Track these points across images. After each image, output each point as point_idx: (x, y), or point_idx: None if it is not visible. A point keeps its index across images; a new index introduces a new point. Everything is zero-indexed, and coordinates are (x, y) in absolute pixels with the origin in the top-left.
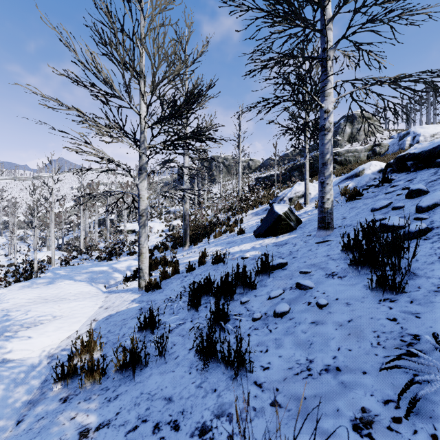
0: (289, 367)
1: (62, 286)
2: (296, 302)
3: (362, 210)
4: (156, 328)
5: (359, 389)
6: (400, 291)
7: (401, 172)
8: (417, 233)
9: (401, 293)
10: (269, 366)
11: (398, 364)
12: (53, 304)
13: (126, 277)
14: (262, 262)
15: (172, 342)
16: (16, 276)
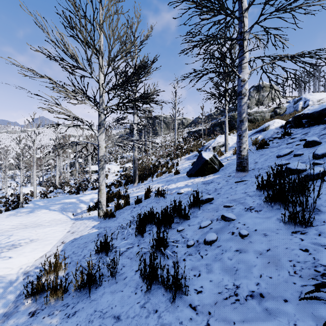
0: (219, 291)
1: (39, 214)
2: (222, 231)
3: (270, 156)
4: (110, 251)
5: (283, 317)
6: (309, 224)
7: (297, 128)
8: (317, 175)
9: (310, 227)
10: (202, 290)
11: (315, 294)
12: (31, 229)
13: (89, 207)
14: (194, 197)
15: (122, 263)
16: (6, 206)
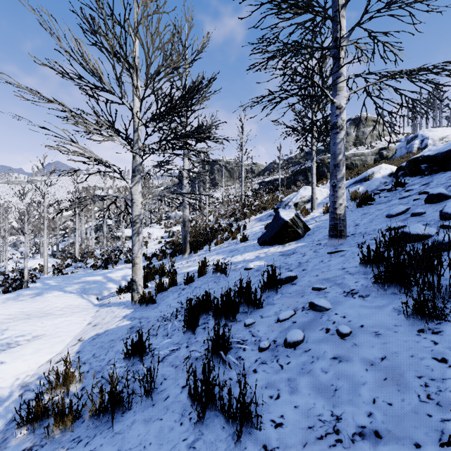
0: (309, 425)
1: (48, 299)
2: (311, 327)
3: (376, 216)
4: (145, 355)
5: None
6: (444, 319)
7: (414, 176)
8: (450, 244)
9: (446, 322)
10: (283, 422)
11: None
12: (35, 320)
13: (120, 288)
14: (268, 276)
15: (162, 374)
16: (5, 286)
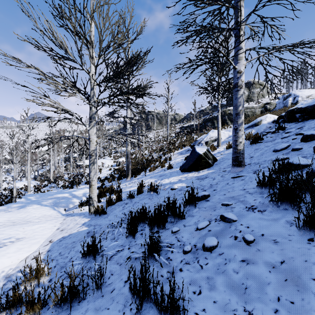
0: None
1: (29, 210)
2: (223, 235)
3: (265, 150)
4: (97, 254)
5: None
6: None
7: (290, 122)
8: None
9: None
10: None
11: None
12: (18, 226)
13: (81, 202)
14: (189, 195)
15: (110, 270)
16: (0, 200)
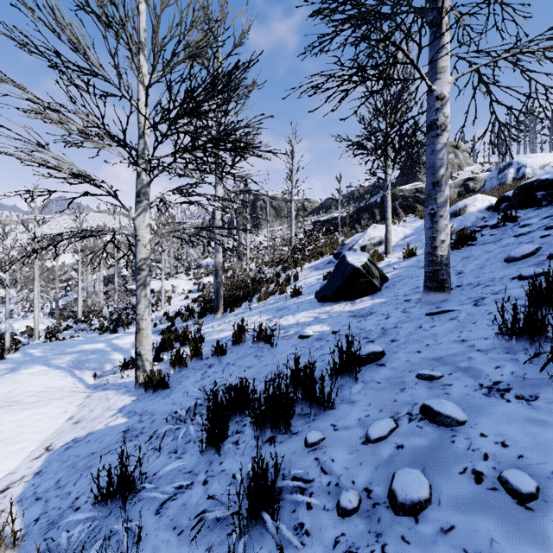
0: None
1: (20, 378)
2: (439, 463)
3: (487, 260)
4: (131, 498)
5: None
6: None
7: (525, 208)
8: None
9: None
10: None
11: None
12: None
13: (125, 362)
14: (341, 352)
15: (153, 550)
16: None
